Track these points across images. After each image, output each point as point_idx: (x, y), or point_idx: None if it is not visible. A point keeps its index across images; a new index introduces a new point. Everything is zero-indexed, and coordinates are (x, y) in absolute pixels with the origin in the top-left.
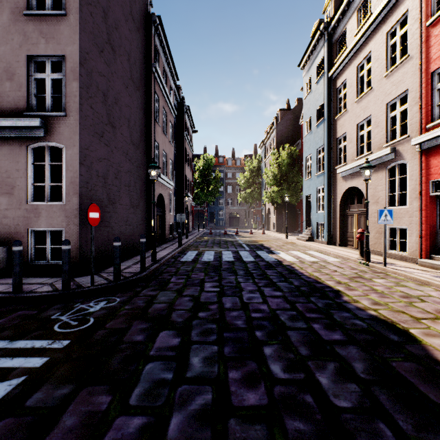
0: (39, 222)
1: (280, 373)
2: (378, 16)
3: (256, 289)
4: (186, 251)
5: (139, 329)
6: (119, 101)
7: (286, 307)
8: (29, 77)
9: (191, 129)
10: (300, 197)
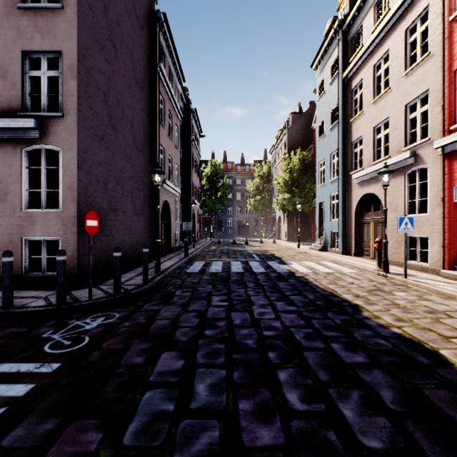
0: (34, 230)
1: (297, 404)
2: (397, 11)
3: (267, 304)
4: (193, 262)
5: (138, 350)
6: (121, 102)
7: (301, 324)
8: (23, 75)
9: (198, 133)
10: (312, 205)
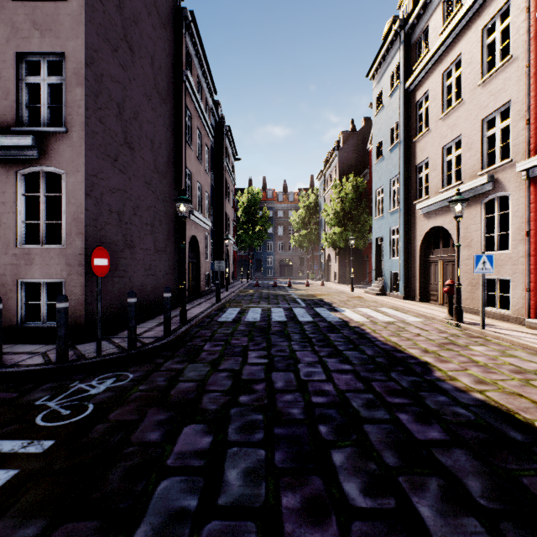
0: (32, 271)
1: (358, 498)
2: (471, 7)
3: (316, 361)
4: (226, 309)
5: (154, 422)
6: (139, 116)
7: (359, 387)
8: (18, 81)
9: (233, 156)
10: (368, 240)
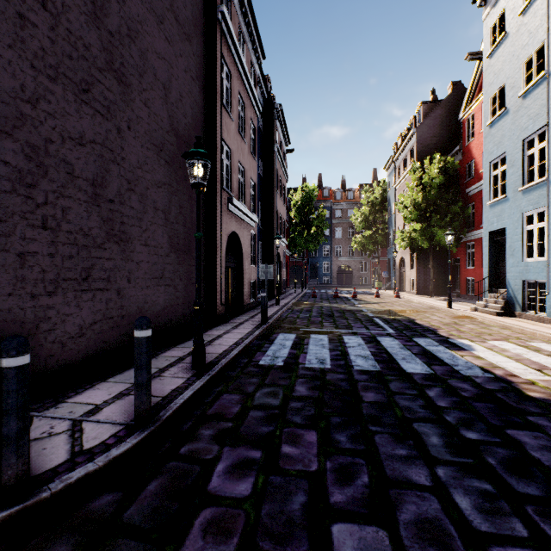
0: None
1: None
2: None
3: None
4: (274, 335)
5: None
6: (139, 38)
7: None
8: None
9: (285, 144)
10: (461, 238)
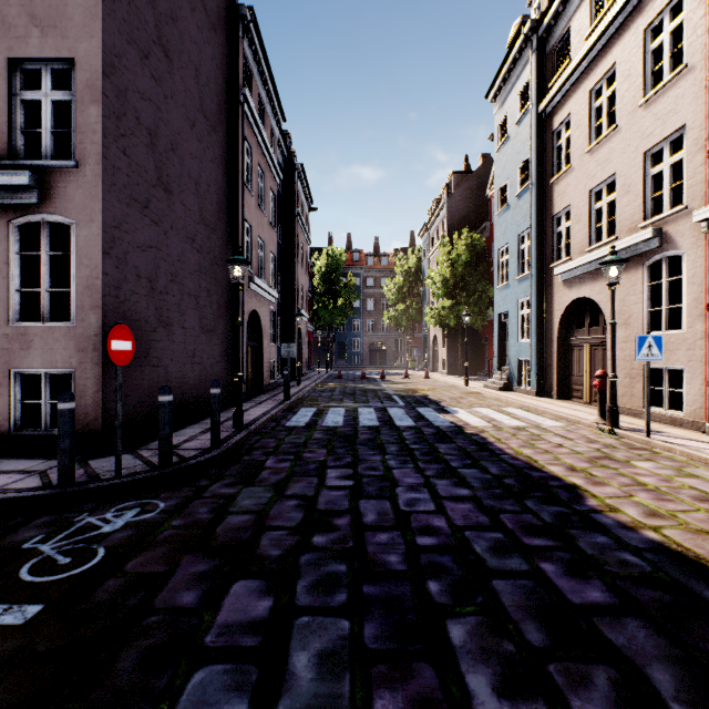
0: (29, 358)
1: (490, 701)
2: (629, 0)
3: (421, 483)
4: (297, 409)
5: (190, 576)
6: (178, 147)
7: (482, 523)
8: (11, 97)
9: (307, 205)
10: (487, 317)
